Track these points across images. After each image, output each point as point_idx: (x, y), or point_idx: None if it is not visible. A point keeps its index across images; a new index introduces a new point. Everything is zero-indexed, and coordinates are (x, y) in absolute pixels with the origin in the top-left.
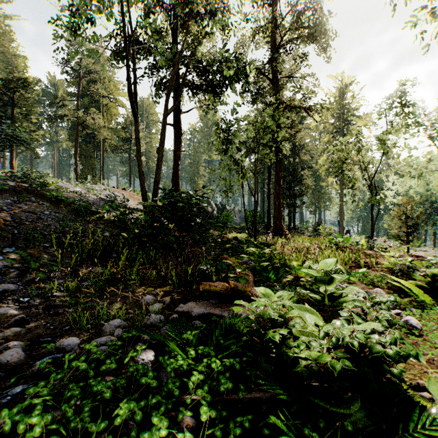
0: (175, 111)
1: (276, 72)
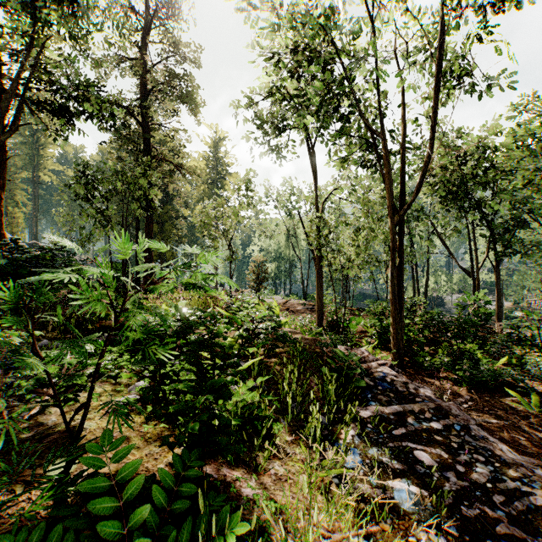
0: None
1: (147, 116)
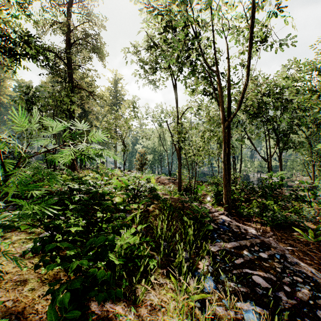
0: None
1: (71, 60)
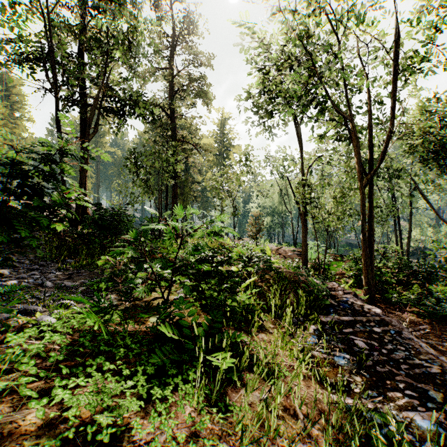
0: (82, 126)
1: (174, 111)
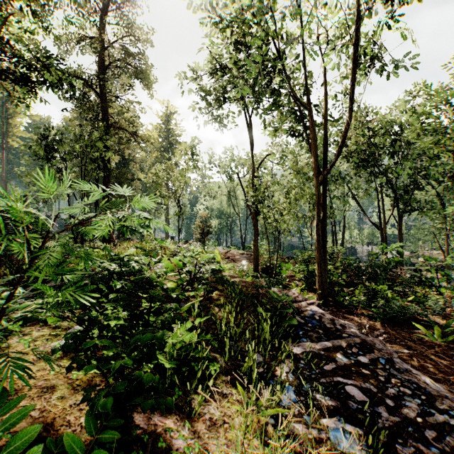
0: None
1: (105, 89)
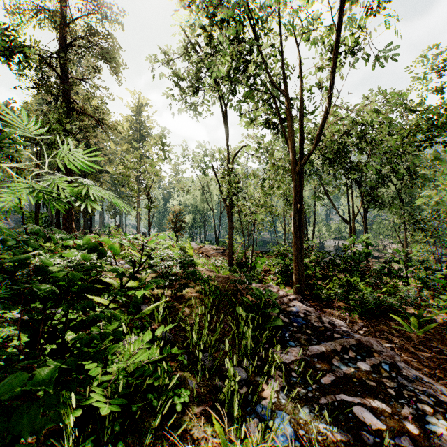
0: None
1: (66, 69)
